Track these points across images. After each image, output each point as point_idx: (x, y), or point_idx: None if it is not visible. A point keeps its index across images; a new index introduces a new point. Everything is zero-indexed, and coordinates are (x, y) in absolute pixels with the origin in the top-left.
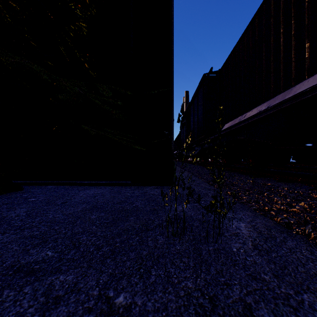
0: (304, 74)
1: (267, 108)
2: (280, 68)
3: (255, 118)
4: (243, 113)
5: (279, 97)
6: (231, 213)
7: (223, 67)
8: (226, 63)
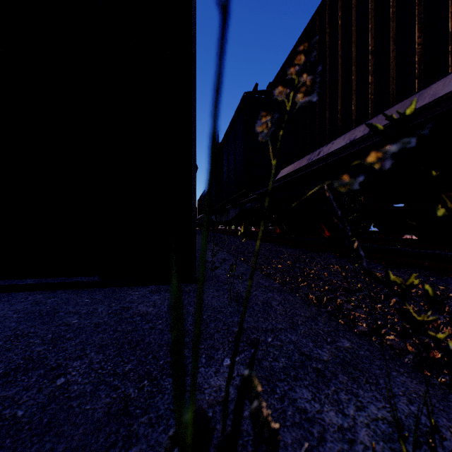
0: (447, 63)
1: (368, 132)
2: (389, 61)
3: (343, 153)
4: (314, 150)
5: (392, 111)
6: (368, 391)
7: (276, 78)
8: (282, 71)
